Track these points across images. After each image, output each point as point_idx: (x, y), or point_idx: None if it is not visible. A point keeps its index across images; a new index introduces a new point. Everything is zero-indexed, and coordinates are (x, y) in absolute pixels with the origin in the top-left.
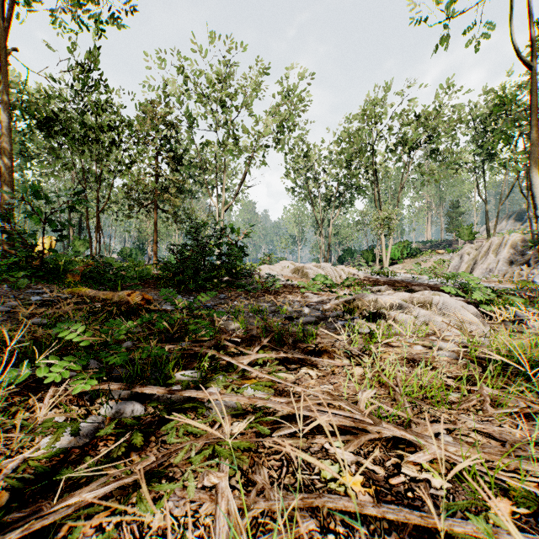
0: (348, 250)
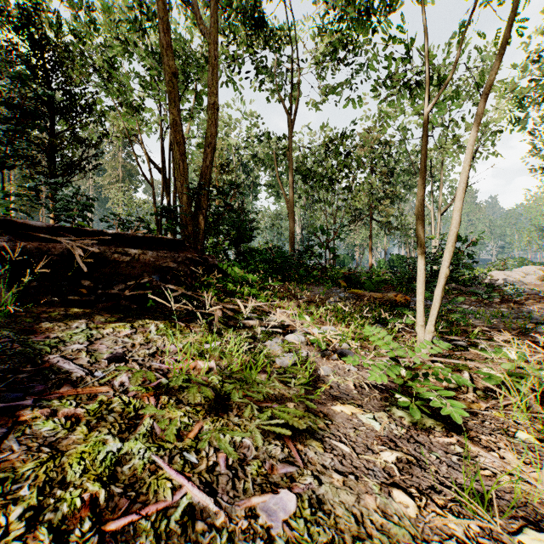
0: None
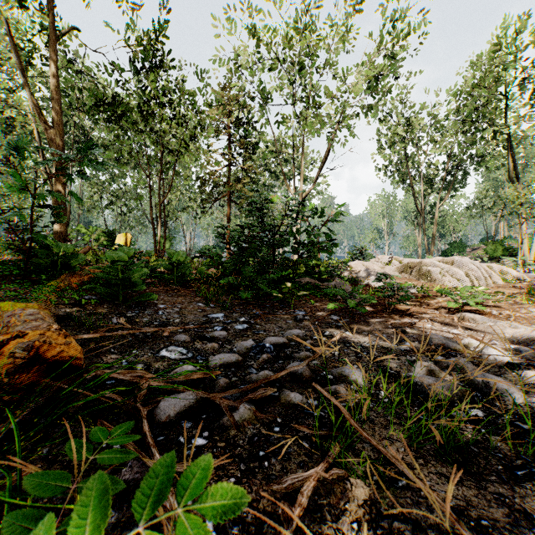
0: (456, 243)
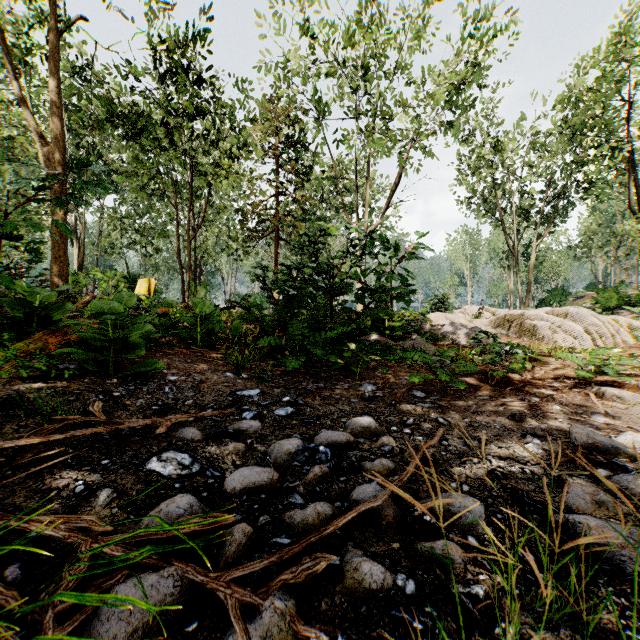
0: (556, 290)
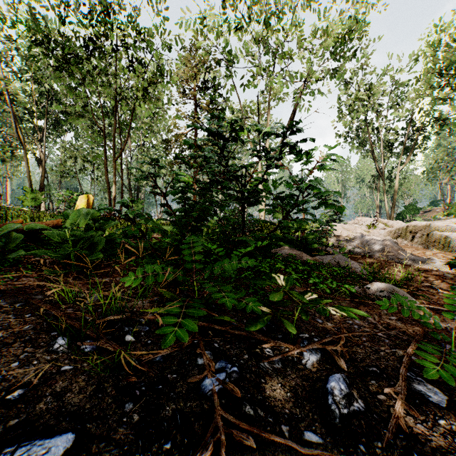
0: (411, 206)
